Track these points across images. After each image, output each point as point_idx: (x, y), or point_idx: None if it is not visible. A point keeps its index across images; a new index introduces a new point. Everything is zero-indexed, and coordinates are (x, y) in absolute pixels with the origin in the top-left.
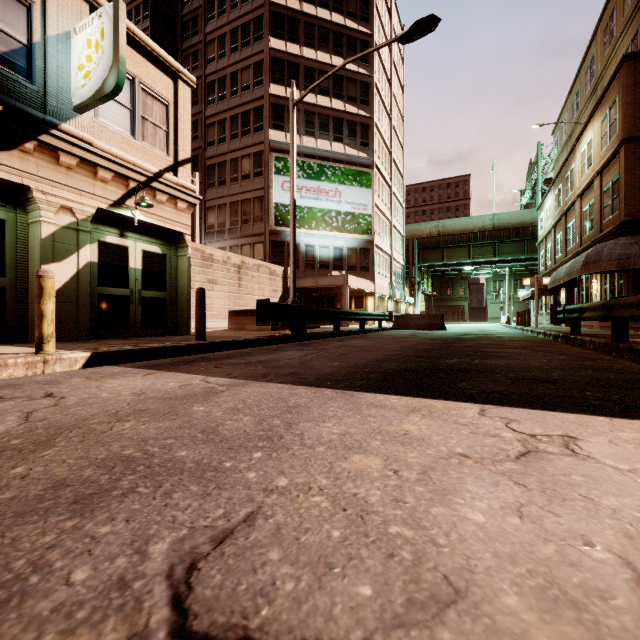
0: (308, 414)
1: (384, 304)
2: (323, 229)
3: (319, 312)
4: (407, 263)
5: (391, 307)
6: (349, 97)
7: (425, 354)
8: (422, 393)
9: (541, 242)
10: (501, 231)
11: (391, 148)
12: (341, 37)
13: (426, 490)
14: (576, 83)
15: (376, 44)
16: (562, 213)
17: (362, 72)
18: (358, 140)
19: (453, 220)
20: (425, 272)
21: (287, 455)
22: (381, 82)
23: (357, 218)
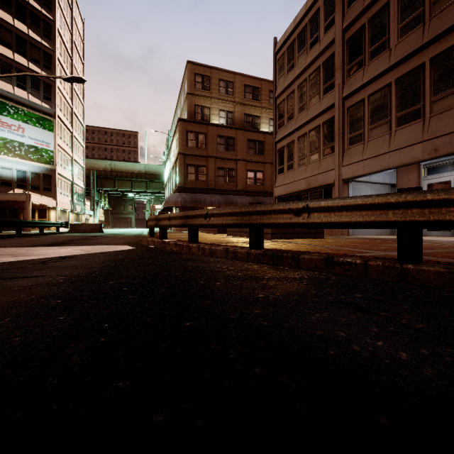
0: (5, 250)
1: (66, 215)
2: (5, 154)
3: (3, 222)
4: (88, 186)
5: (72, 218)
6: (33, 58)
7: (66, 241)
8: (47, 246)
9: (165, 186)
10: (150, 175)
11: (72, 104)
12: (24, 9)
13: (32, 251)
14: (176, 112)
15: (58, 29)
16: (169, 174)
17: (45, 44)
18: (41, 93)
19: (121, 163)
20: (103, 194)
21: (2, 252)
22: (63, 56)
23: (40, 151)
